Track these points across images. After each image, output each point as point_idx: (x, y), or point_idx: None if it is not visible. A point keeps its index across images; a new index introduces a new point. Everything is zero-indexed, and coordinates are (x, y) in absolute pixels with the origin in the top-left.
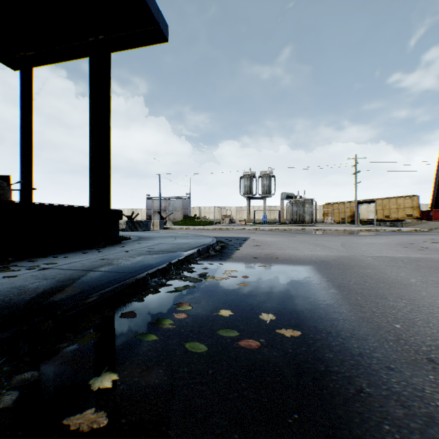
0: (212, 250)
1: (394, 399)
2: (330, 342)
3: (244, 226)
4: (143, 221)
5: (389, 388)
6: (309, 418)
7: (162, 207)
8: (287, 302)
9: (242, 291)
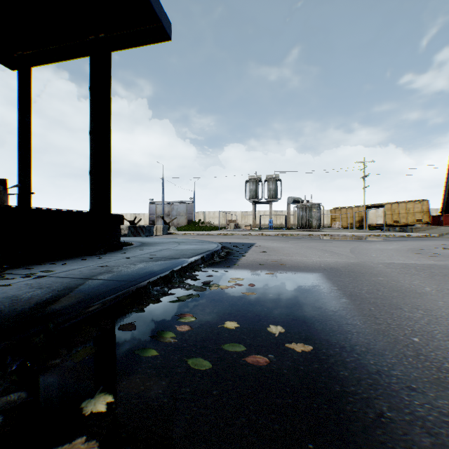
0: (217, 257)
1: (418, 425)
2: (345, 358)
3: (250, 231)
4: (146, 226)
5: (413, 412)
6: (325, 448)
7: (166, 212)
8: (297, 313)
9: (248, 301)
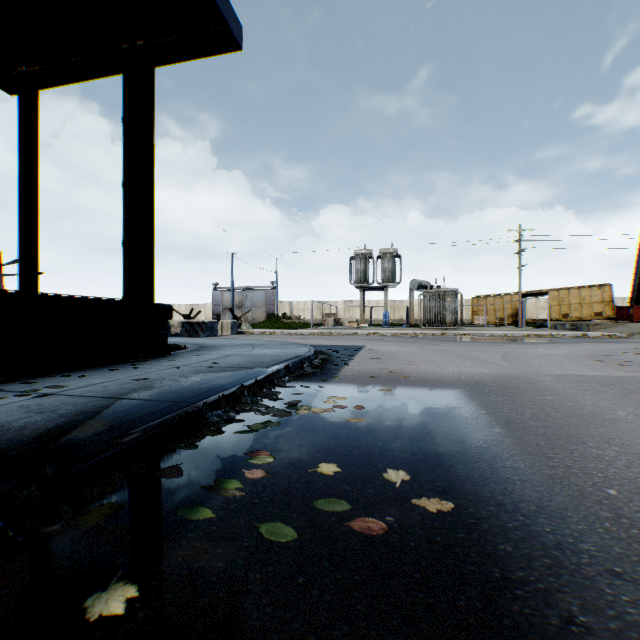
0: (309, 366)
1: (633, 639)
2: (505, 522)
3: (356, 330)
4: (207, 322)
5: (621, 615)
6: None
7: (236, 302)
8: (427, 450)
9: (354, 432)
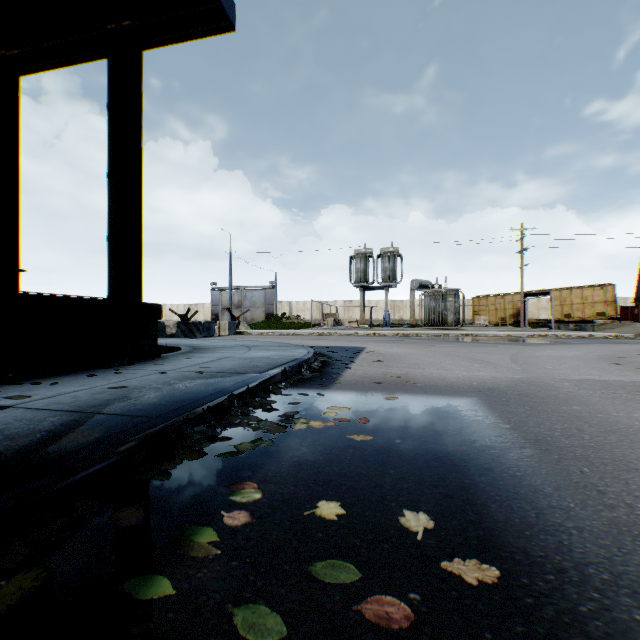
0: (307, 369)
1: None
2: (575, 603)
3: (356, 330)
4: (204, 322)
5: None
6: None
7: (235, 302)
8: (450, 480)
9: (360, 453)
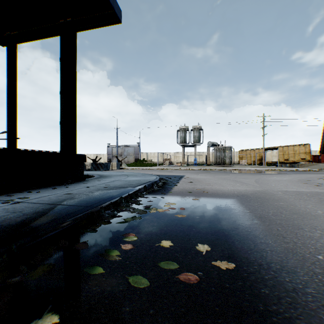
0: (156, 186)
1: None
2: (263, 275)
3: (180, 167)
4: (104, 163)
5: None
6: None
7: (119, 153)
8: (219, 233)
9: (180, 222)
